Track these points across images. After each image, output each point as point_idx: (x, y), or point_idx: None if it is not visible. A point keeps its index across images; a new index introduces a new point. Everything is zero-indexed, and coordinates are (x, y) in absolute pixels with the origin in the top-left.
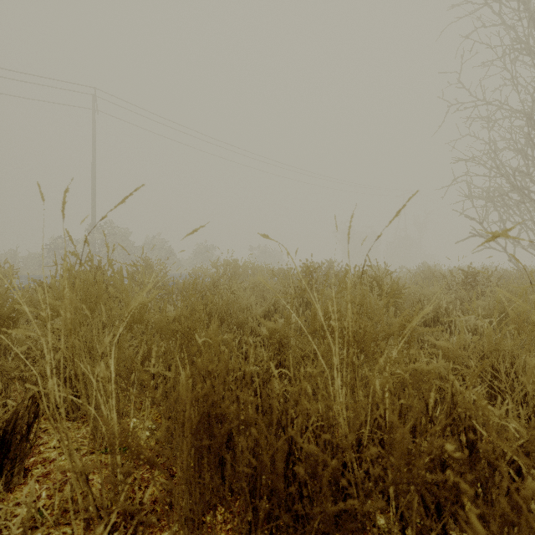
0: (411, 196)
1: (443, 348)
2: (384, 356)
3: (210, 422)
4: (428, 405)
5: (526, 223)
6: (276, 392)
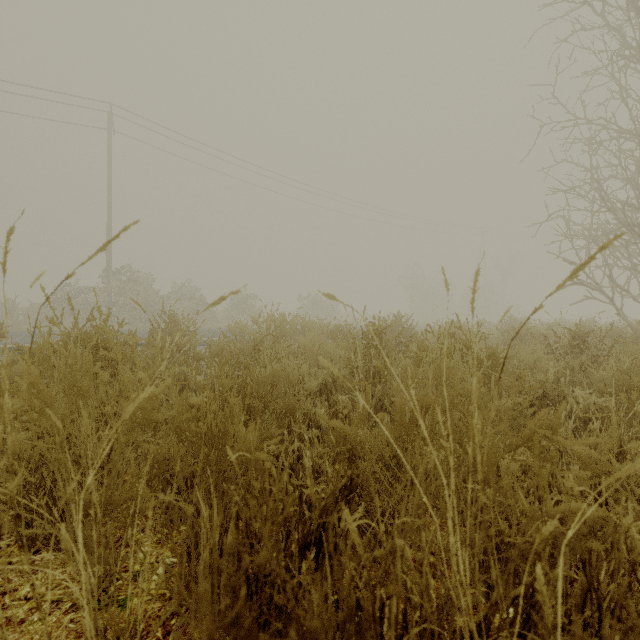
0: (607, 242)
1: (584, 456)
2: (553, 522)
3: (248, 581)
4: (585, 562)
5: (636, 268)
6: (346, 526)
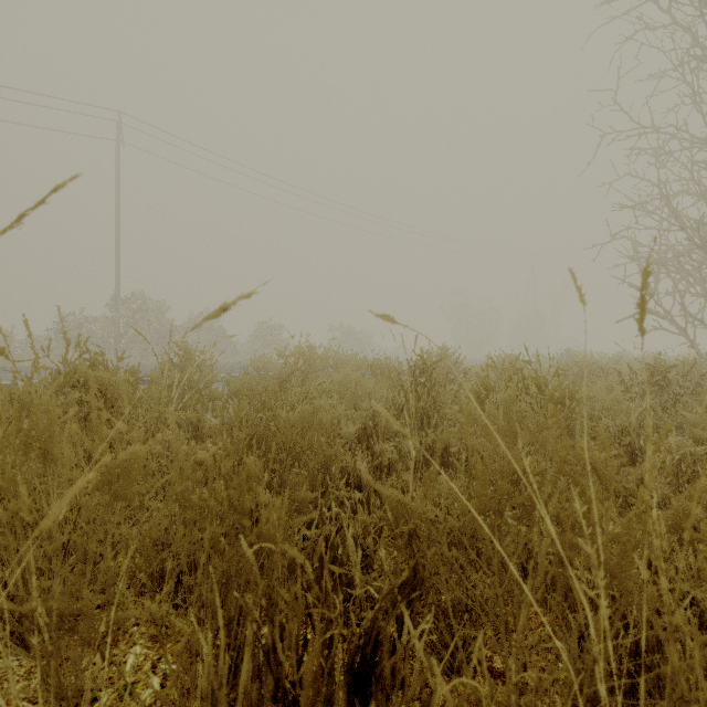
0: None
1: None
2: None
3: None
4: None
5: None
6: (410, 642)
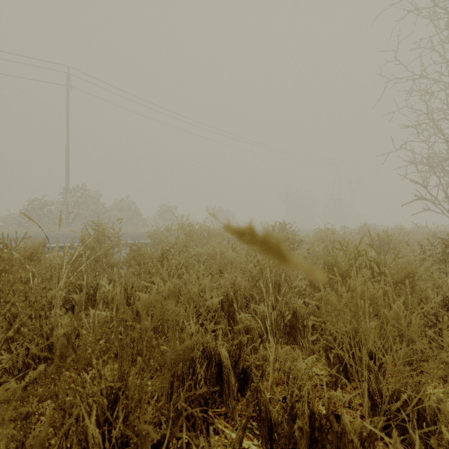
0: None
1: None
2: None
3: None
4: None
5: None
6: None
